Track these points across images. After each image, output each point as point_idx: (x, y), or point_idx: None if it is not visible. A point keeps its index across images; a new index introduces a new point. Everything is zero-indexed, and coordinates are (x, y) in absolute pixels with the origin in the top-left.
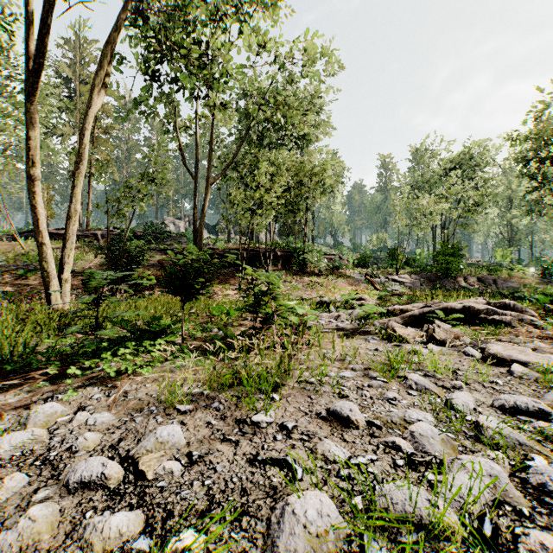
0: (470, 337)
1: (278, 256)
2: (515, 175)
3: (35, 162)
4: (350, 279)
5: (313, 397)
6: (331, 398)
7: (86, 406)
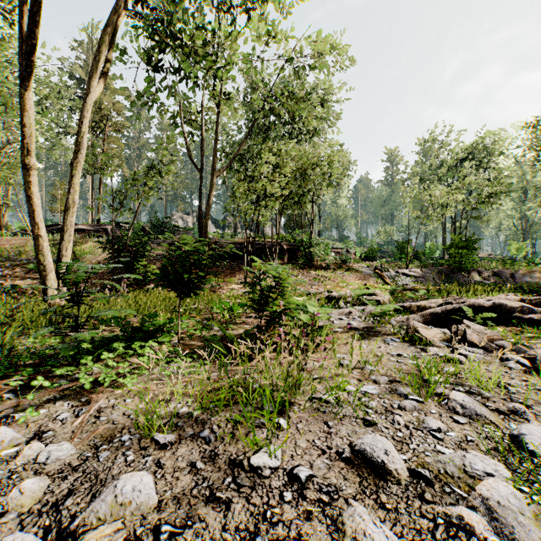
0: (513, 341)
1: (284, 249)
2: (531, 165)
3: (31, 150)
4: (358, 273)
5: (330, 424)
6: (354, 426)
7: (45, 432)
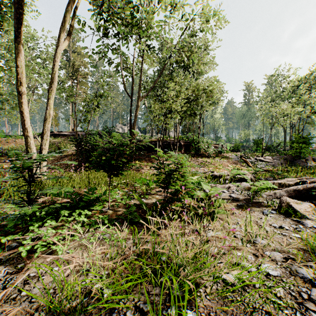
0: None
1: (182, 145)
2: None
3: (23, 82)
4: (230, 159)
5: None
6: None
7: None
